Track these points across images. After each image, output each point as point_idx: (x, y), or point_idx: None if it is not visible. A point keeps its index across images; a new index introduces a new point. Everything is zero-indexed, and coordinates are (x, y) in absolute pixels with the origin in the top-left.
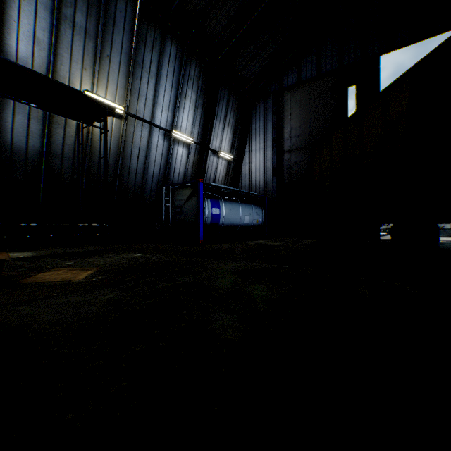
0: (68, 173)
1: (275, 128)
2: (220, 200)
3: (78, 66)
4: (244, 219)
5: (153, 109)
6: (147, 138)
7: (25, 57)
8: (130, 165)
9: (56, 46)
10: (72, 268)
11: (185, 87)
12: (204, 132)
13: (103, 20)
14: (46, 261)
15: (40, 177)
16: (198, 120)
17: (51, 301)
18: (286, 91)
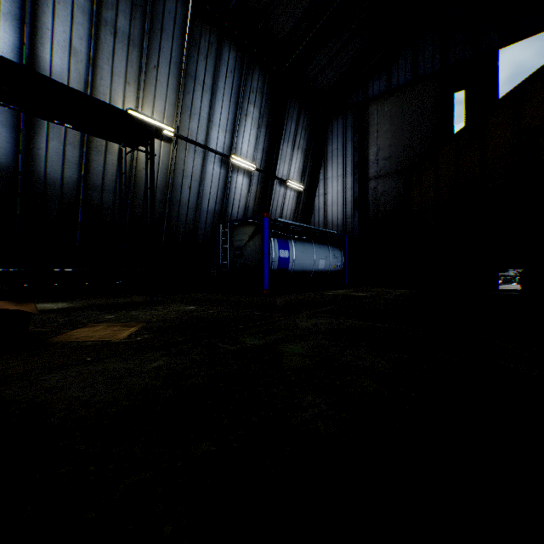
0: (109, 208)
1: (358, 149)
2: (290, 240)
3: (120, 80)
4: (318, 264)
5: (208, 130)
6: (201, 165)
7: (59, 71)
8: (181, 199)
9: (94, 57)
10: (112, 324)
11: (246, 102)
12: (268, 157)
13: (149, 23)
14: (83, 314)
15: (77, 214)
16: (261, 143)
17: (84, 369)
18: (371, 103)
